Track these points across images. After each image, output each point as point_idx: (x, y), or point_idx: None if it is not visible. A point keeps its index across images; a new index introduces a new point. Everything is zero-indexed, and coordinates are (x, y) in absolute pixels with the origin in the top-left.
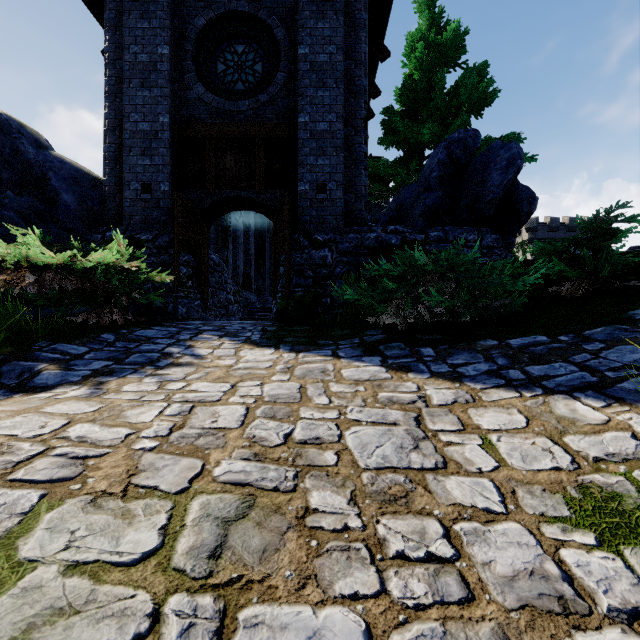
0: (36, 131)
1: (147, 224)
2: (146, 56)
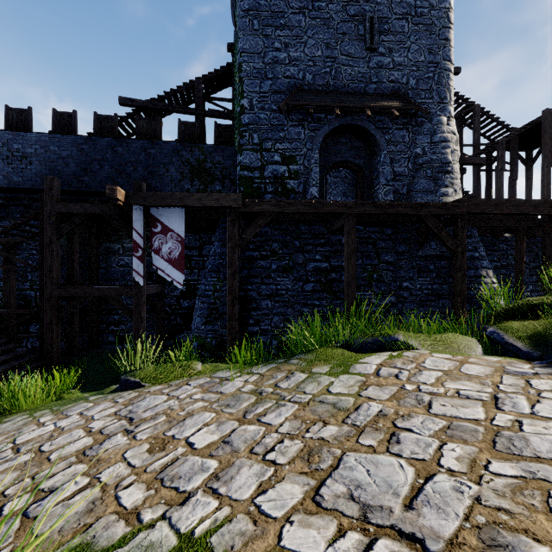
0: None
1: None
2: None
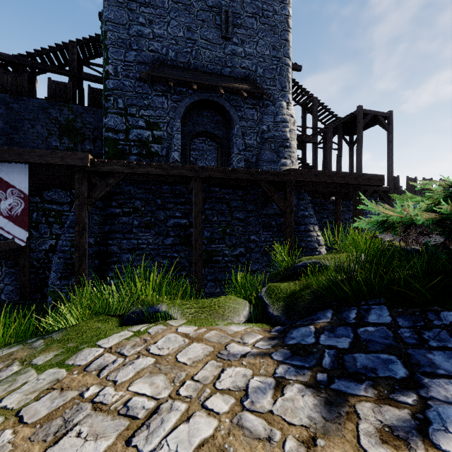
0: None
1: None
2: None
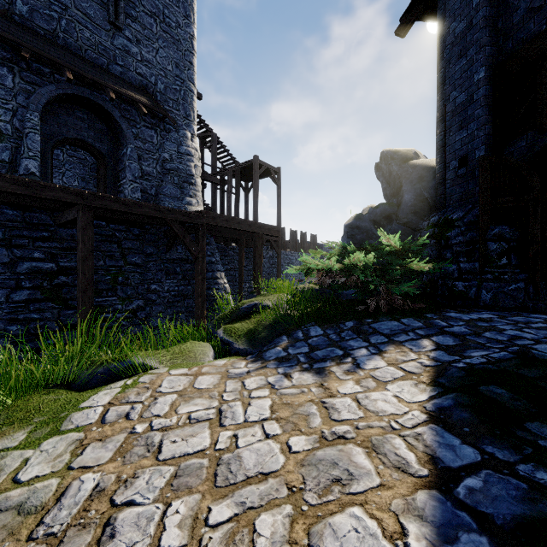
0: (408, 149)
1: (463, 200)
2: (462, 23)
